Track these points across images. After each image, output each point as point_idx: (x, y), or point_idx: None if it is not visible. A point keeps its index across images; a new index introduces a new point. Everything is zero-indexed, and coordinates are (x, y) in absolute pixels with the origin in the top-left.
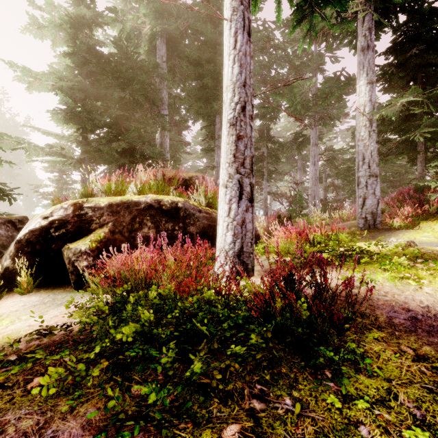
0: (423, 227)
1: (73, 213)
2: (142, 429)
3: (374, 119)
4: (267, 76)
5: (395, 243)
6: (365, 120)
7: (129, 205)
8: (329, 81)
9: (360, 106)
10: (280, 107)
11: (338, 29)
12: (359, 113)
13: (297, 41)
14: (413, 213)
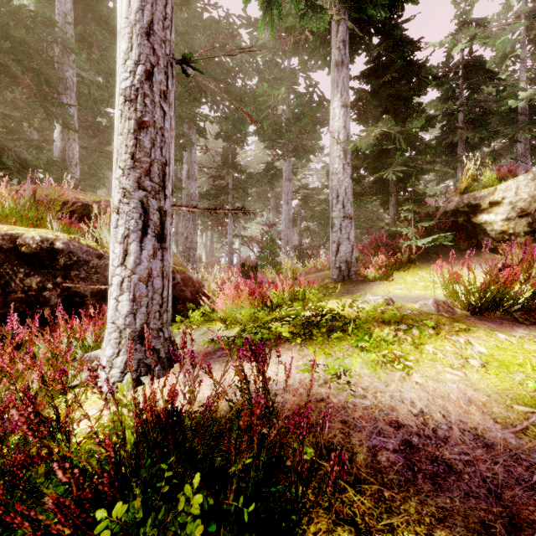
0: (396, 278)
1: None
2: None
3: (349, 149)
4: (232, 85)
5: (372, 302)
6: (339, 150)
7: None
8: (301, 98)
9: (334, 132)
10: (242, 120)
11: (308, 21)
12: (333, 141)
13: (268, 50)
14: (387, 262)
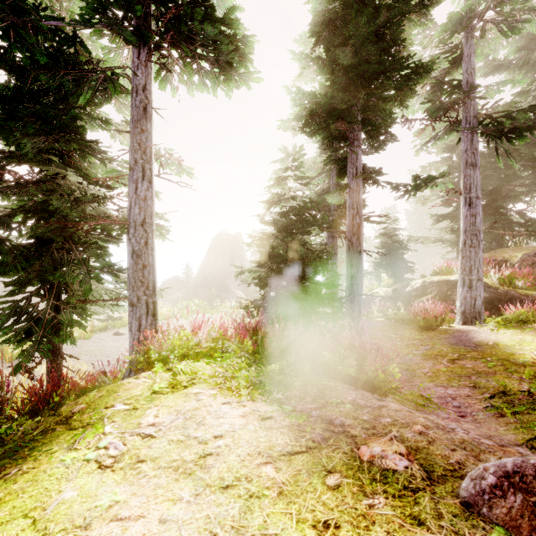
0: None
1: (421, 285)
2: (384, 324)
3: None
4: None
5: None
6: None
7: (447, 282)
8: None
9: None
10: None
11: None
12: None
13: None
14: None
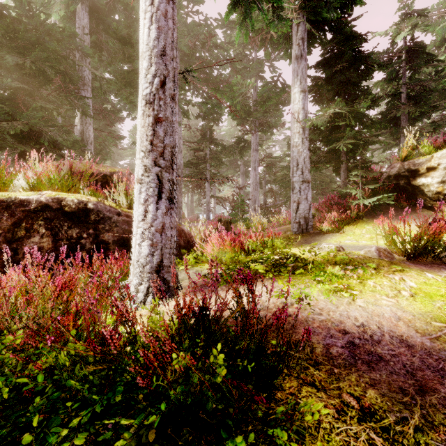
0: (346, 231)
1: None
2: None
3: (307, 126)
4: (210, 75)
5: (326, 249)
6: (298, 127)
7: (11, 205)
8: (267, 85)
9: (294, 113)
10: (220, 105)
11: (274, 27)
12: (294, 120)
13: (239, 45)
14: (338, 218)
